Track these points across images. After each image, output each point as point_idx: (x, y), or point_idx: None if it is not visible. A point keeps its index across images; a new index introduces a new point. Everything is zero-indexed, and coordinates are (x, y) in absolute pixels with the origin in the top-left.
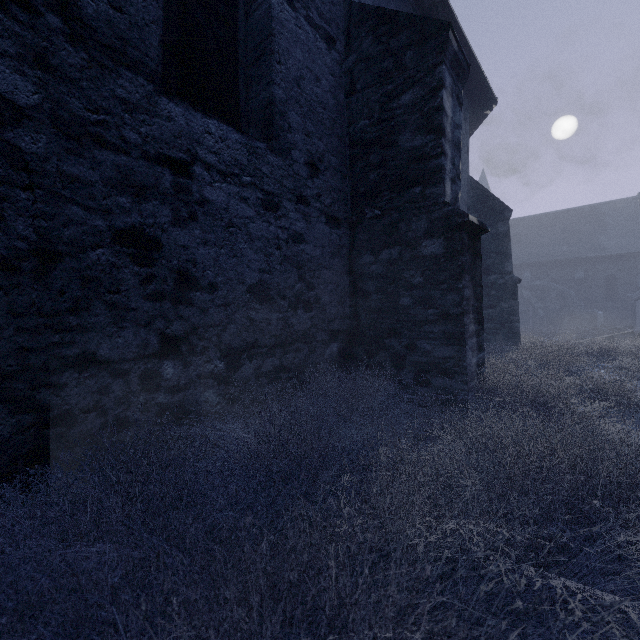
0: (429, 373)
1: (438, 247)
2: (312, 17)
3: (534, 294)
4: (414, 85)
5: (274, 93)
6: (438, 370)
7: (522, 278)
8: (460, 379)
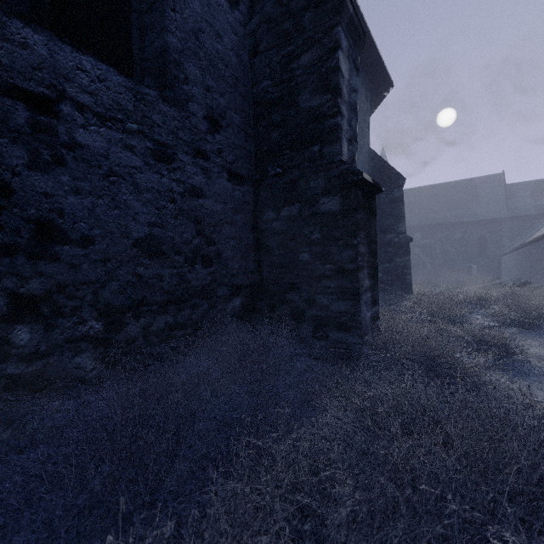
0: (326, 327)
1: (335, 204)
2: None
3: (423, 251)
4: (312, 46)
5: (167, 40)
6: (335, 324)
7: (414, 238)
8: (355, 333)
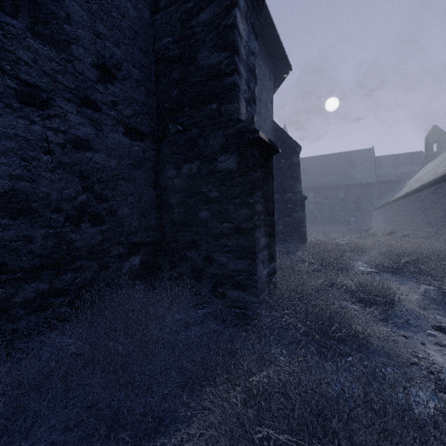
0: (224, 285)
1: (232, 162)
2: None
3: (315, 207)
4: (211, 3)
5: None
6: (232, 282)
7: (308, 196)
8: (251, 292)
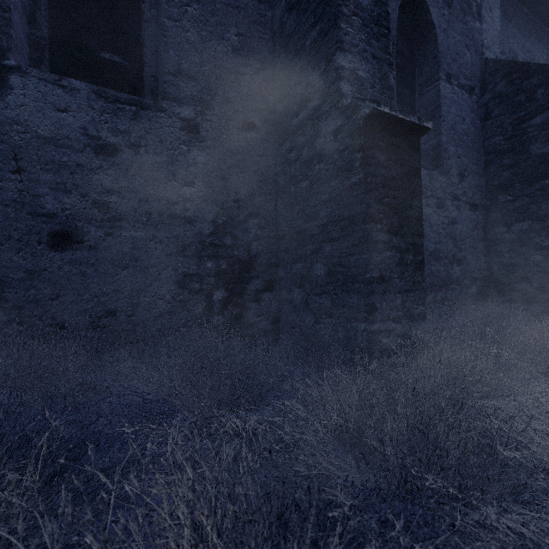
0: None
1: None
2: (460, 82)
3: None
4: (544, 111)
5: (441, 140)
6: None
7: None
8: None
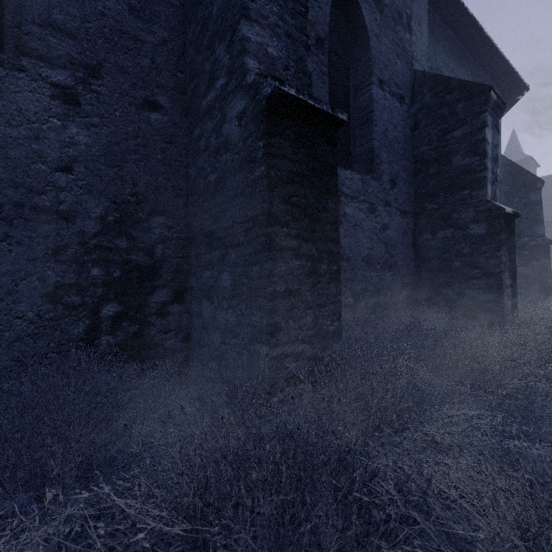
0: (475, 311)
1: (482, 229)
2: (392, 90)
3: None
4: (464, 125)
5: (373, 145)
6: (482, 309)
7: None
8: (499, 315)
